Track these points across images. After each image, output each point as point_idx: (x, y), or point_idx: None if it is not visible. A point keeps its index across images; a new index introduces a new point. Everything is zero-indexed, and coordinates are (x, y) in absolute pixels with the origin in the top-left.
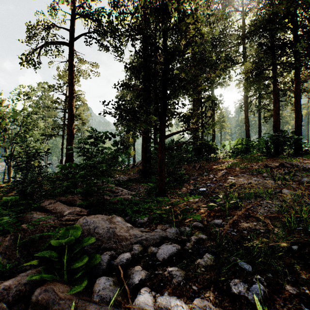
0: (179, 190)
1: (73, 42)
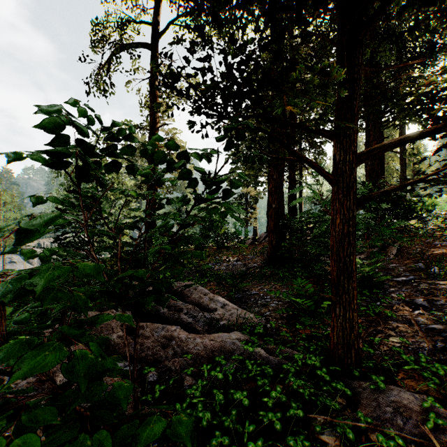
0: (386, 323)
1: (155, 40)
